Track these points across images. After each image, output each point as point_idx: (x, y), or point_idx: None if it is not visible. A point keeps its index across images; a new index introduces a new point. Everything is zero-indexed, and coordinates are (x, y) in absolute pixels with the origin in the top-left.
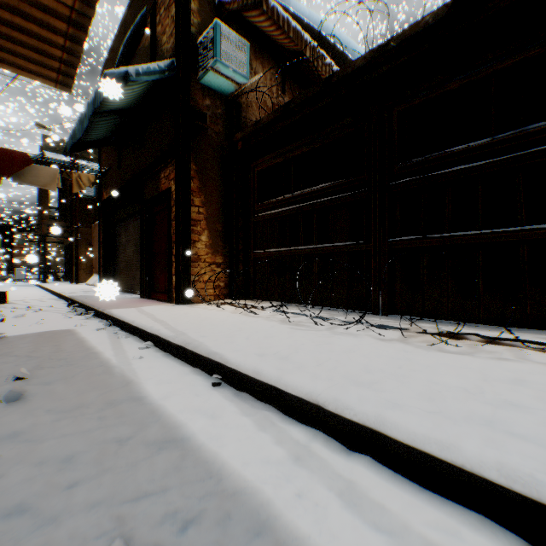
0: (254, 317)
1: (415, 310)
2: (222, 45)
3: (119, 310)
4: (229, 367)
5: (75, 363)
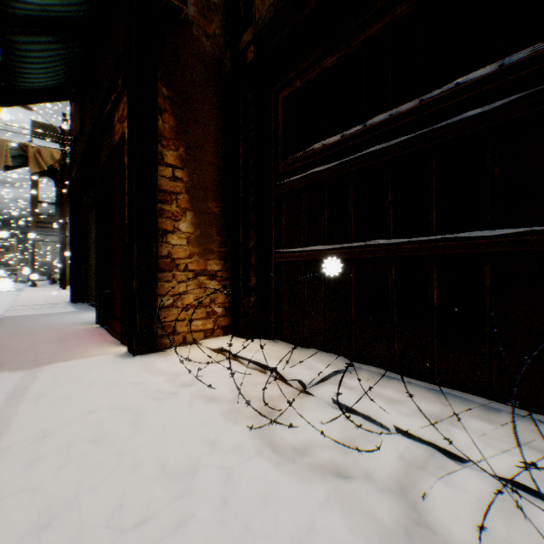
0: (296, 475)
1: None
2: None
3: None
4: None
5: None
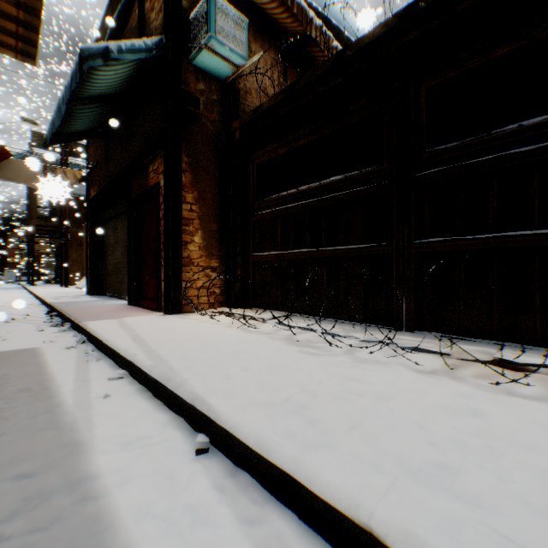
0: (254, 334)
1: (449, 327)
2: (217, 20)
3: (96, 322)
4: (219, 425)
5: (17, 405)
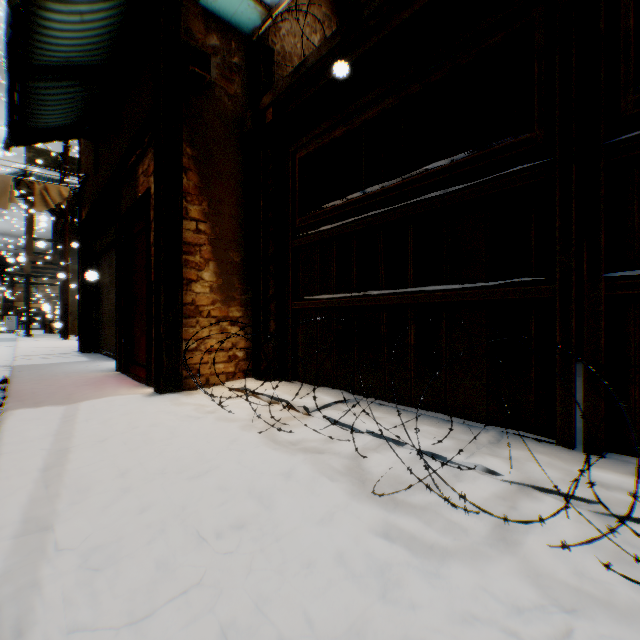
0: (287, 452)
1: None
2: None
3: (28, 413)
4: None
5: None
